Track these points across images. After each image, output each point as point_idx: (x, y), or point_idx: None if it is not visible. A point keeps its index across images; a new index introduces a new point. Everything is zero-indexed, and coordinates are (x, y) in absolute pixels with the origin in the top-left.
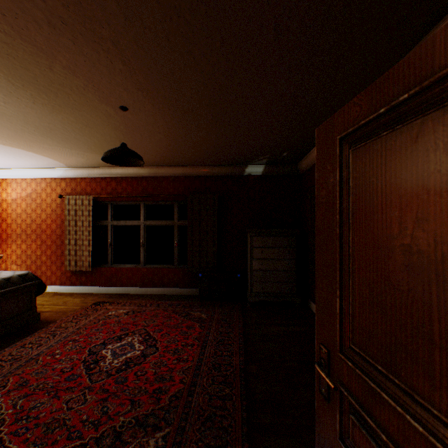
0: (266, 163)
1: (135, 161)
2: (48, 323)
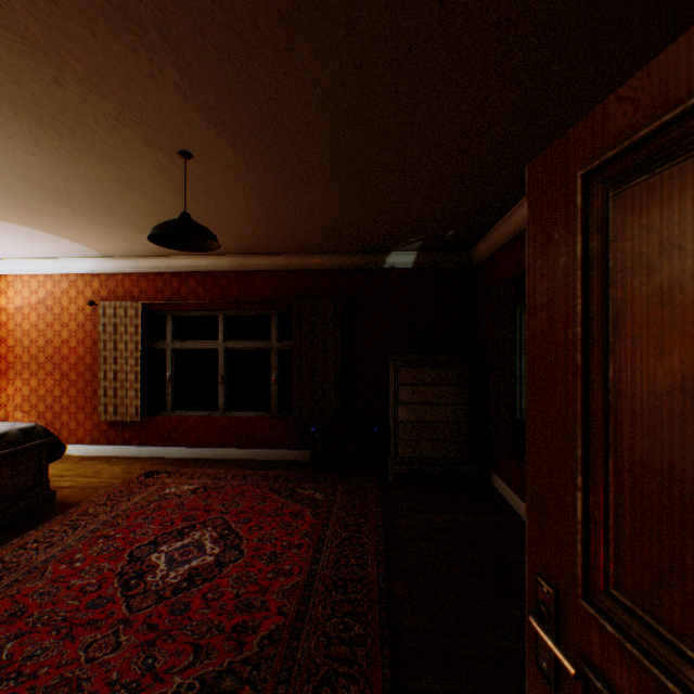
0: (419, 248)
1: (205, 242)
2: (68, 506)
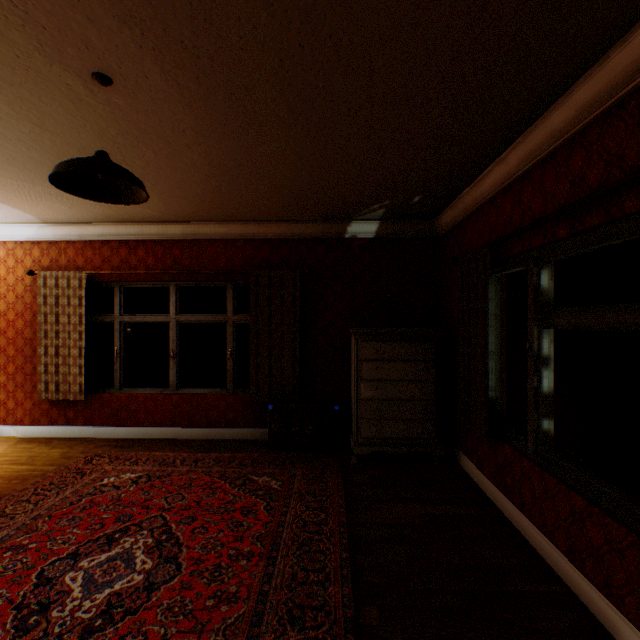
0: (382, 217)
1: (132, 192)
2: None
